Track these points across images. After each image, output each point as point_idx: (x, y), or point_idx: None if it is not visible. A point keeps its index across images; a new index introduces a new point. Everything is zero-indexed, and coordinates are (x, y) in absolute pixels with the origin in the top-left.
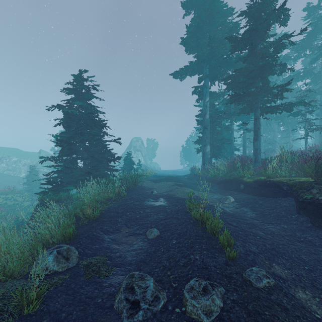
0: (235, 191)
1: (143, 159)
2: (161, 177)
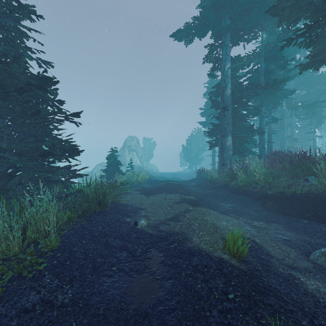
0: (317, 223)
1: (138, 160)
2: (158, 184)
